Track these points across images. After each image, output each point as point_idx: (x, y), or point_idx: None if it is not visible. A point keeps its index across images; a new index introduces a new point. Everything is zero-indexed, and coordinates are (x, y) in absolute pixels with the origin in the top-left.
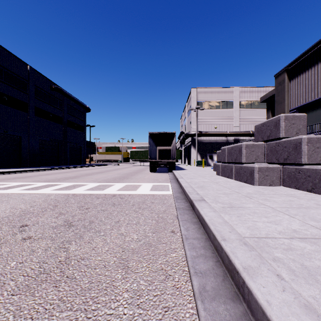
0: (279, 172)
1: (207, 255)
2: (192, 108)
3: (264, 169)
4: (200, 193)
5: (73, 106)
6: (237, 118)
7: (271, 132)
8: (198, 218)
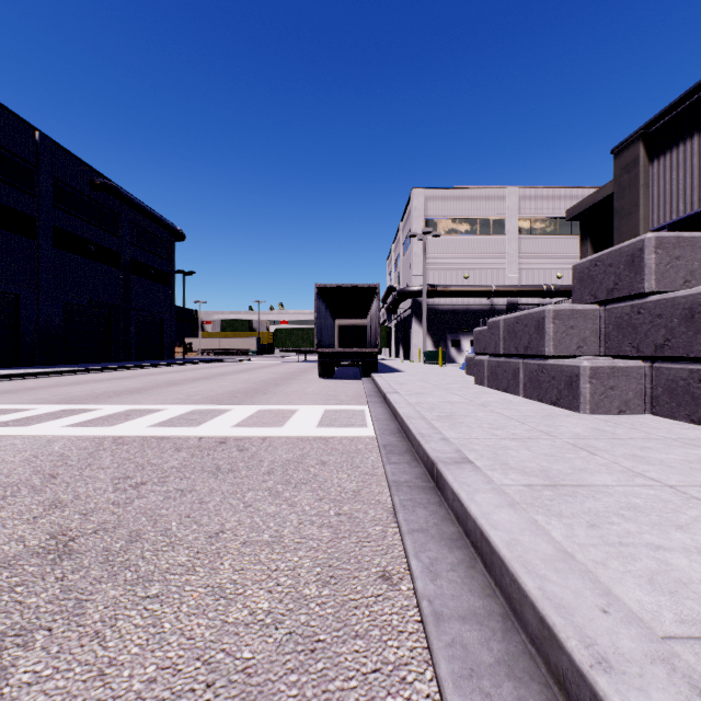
0: (641, 380)
1: None
2: (415, 232)
3: (605, 372)
4: (451, 438)
5: (145, 227)
6: (515, 257)
7: (619, 280)
8: (459, 524)
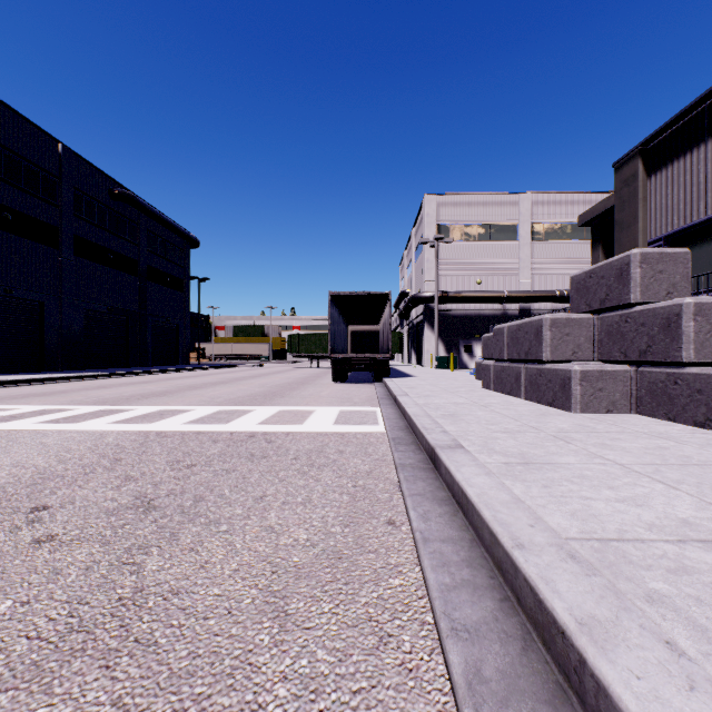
0: (627, 383)
1: (479, 582)
2: (427, 238)
3: (594, 376)
4: (450, 431)
5: (161, 235)
6: (528, 262)
7: (609, 291)
8: (449, 491)
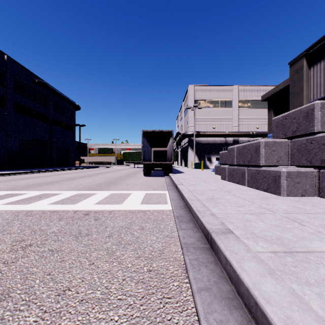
0: (313, 178)
1: None
2: (190, 106)
3: (294, 174)
4: (215, 213)
5: (60, 103)
6: (237, 118)
7: (299, 126)
8: (231, 283)
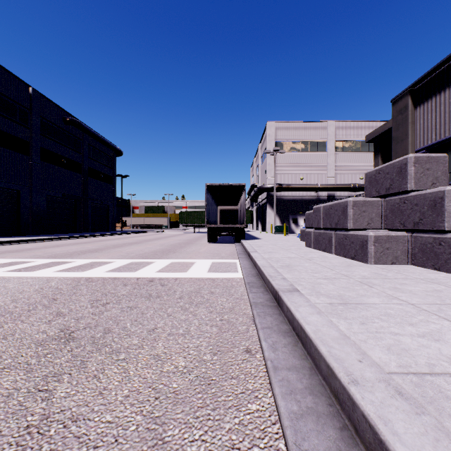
0: (406, 244)
1: (321, 410)
2: (269, 150)
3: (383, 239)
4: (288, 278)
5: (97, 147)
6: (333, 165)
7: (392, 183)
8: (290, 324)
